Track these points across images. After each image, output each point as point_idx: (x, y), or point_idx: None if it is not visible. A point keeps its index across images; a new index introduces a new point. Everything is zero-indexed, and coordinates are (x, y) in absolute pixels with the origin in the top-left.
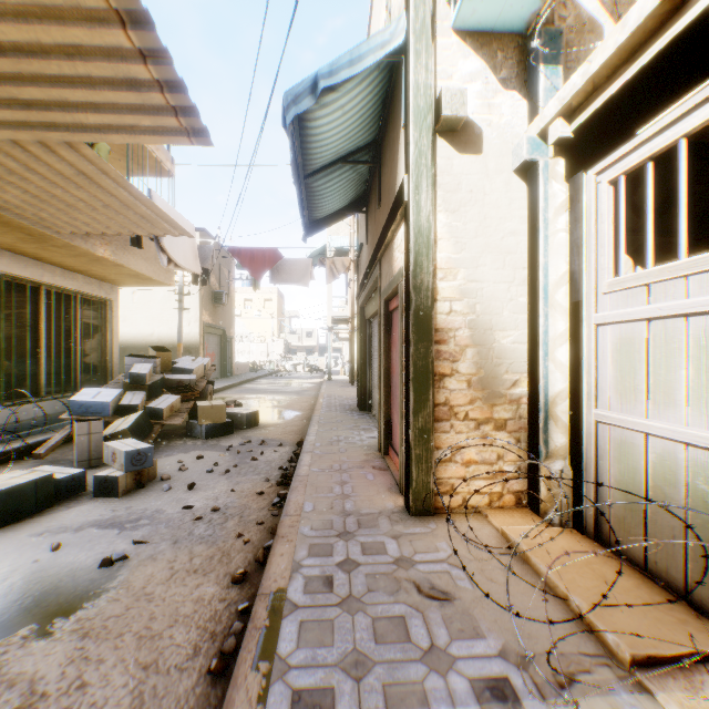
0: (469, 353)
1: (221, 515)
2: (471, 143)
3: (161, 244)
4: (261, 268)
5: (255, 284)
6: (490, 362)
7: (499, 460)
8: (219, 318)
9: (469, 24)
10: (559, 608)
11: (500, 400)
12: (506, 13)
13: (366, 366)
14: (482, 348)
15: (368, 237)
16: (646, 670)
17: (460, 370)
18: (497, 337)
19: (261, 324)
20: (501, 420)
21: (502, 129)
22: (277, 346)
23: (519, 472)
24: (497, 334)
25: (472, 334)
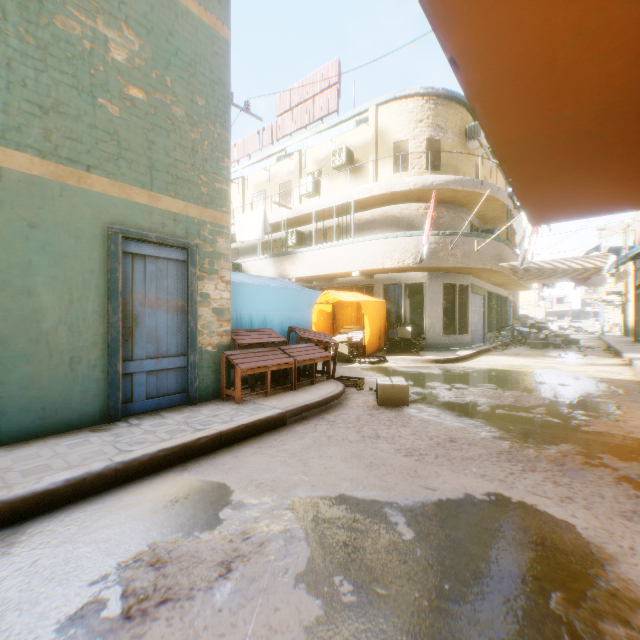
0: None
1: (594, 351)
2: None
3: (553, 283)
4: (580, 282)
5: (573, 287)
6: None
7: None
8: (513, 296)
9: None
10: None
11: None
12: None
13: (638, 322)
14: None
15: (639, 269)
16: None
17: None
18: None
19: (522, 295)
20: None
21: None
22: (537, 312)
23: None
24: None
25: None
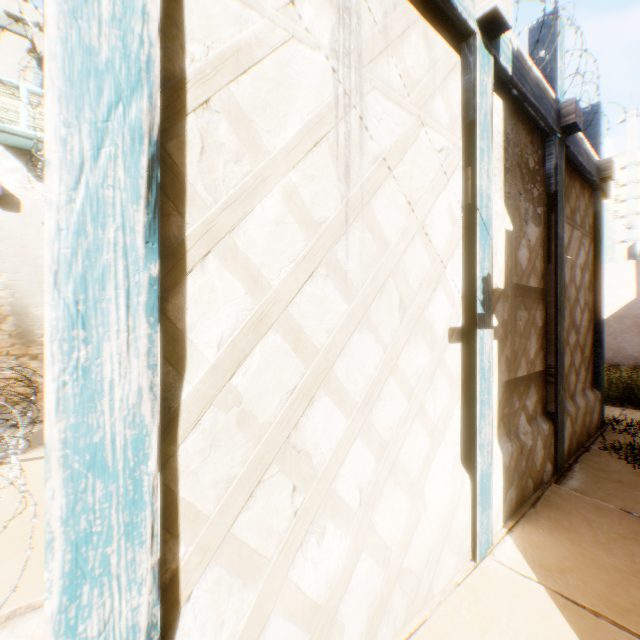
0: (12, 319)
1: None
2: (14, 206)
3: None
4: None
5: None
6: (28, 324)
7: (34, 375)
8: None
9: (9, 143)
10: (7, 423)
11: (35, 344)
12: (31, 146)
13: None
14: (22, 316)
15: None
16: (15, 427)
17: (5, 328)
18: (34, 311)
19: None
20: (36, 354)
21: (37, 201)
22: None
23: (2, 372)
24: (34, 309)
25: (15, 309)
